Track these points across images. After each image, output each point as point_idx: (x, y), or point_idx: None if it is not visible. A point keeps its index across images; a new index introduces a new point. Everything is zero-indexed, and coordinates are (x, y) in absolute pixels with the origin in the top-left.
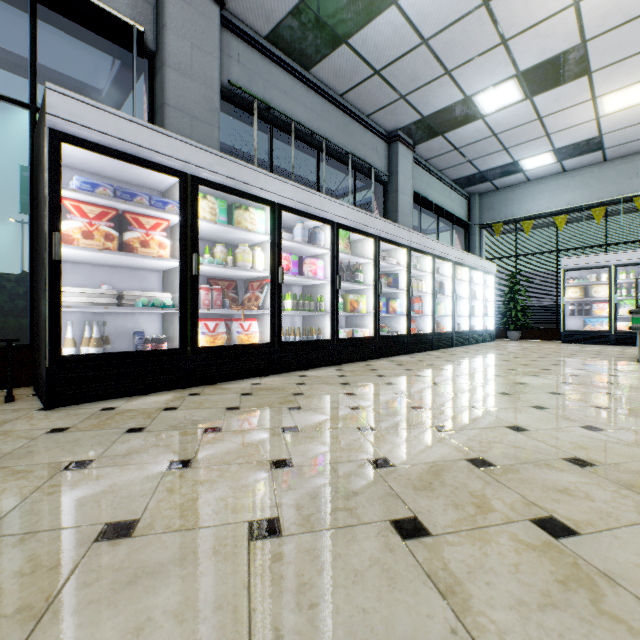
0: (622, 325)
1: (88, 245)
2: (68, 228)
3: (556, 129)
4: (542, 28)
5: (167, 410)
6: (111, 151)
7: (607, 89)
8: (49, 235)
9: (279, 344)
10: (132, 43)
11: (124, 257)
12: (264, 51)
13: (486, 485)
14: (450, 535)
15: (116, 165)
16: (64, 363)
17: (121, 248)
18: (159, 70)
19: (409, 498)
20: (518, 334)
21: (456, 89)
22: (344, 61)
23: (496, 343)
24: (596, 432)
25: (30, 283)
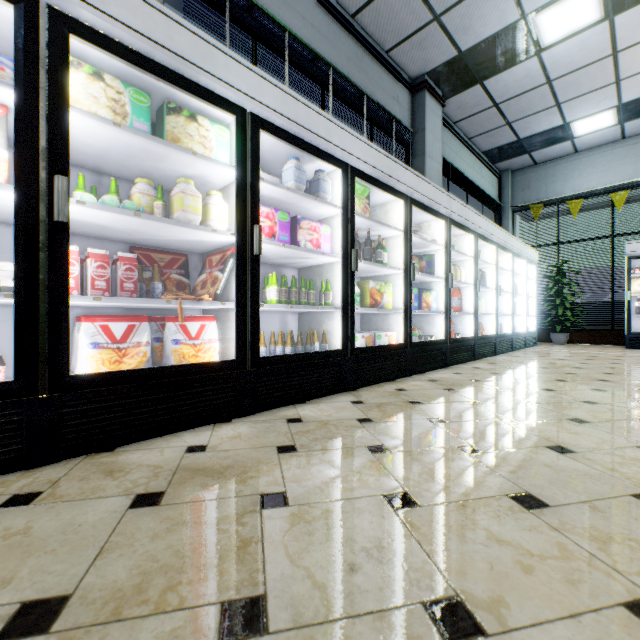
0: None
1: None
2: None
3: (631, 72)
4: None
5: None
6: None
7: None
8: None
9: (253, 361)
10: None
11: None
12: None
13: None
14: None
15: None
16: None
17: None
18: None
19: None
20: (565, 337)
21: (512, 2)
22: None
23: (543, 348)
24: None
25: None
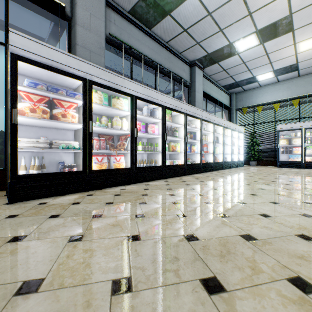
0: (308, 158)
1: (33, 116)
2: (22, 107)
3: (275, 60)
4: (270, 6)
5: (74, 204)
6: (45, 66)
7: (301, 39)
8: (11, 110)
9: (135, 168)
10: (59, 12)
11: (53, 122)
12: (128, 19)
13: (254, 253)
14: (238, 291)
15: (49, 74)
16: (19, 179)
17: (51, 118)
18: (73, 27)
19: (210, 262)
20: (255, 163)
21: (225, 39)
22: (168, 24)
23: (244, 167)
24: (309, 218)
25: (5, 136)
